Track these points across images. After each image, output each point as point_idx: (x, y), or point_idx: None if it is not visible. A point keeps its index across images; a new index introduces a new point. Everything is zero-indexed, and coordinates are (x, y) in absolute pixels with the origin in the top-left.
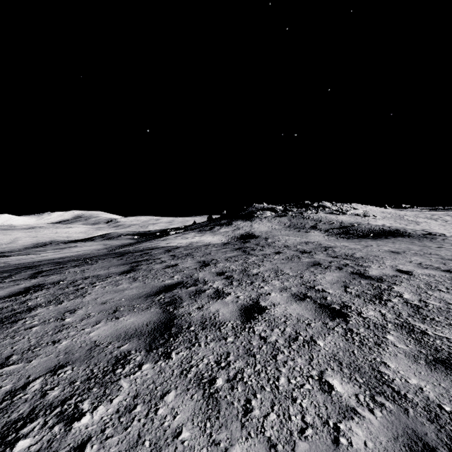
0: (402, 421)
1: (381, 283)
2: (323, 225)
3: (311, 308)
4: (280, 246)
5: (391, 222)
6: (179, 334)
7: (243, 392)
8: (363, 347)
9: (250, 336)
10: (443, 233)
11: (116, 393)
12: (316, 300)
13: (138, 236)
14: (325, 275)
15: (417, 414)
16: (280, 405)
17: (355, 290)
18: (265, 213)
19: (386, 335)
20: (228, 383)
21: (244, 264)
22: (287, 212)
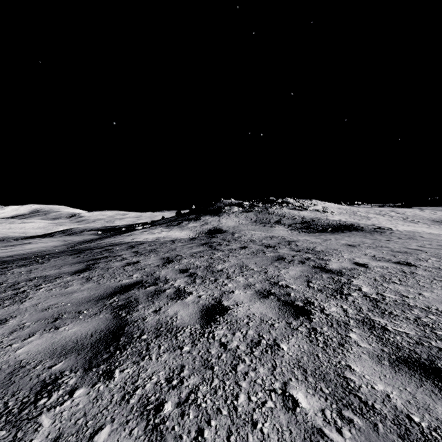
0: (373, 441)
1: (340, 277)
2: (286, 220)
3: (274, 306)
4: (246, 241)
5: (346, 218)
6: (127, 345)
7: (195, 419)
8: (327, 349)
9: (209, 343)
10: (390, 227)
11: (31, 436)
12: (279, 297)
13: (103, 231)
14: (288, 269)
15: (387, 430)
16: (238, 433)
17: (317, 285)
18: (232, 208)
19: (349, 334)
20: (178, 407)
21: (209, 260)
22: (254, 207)
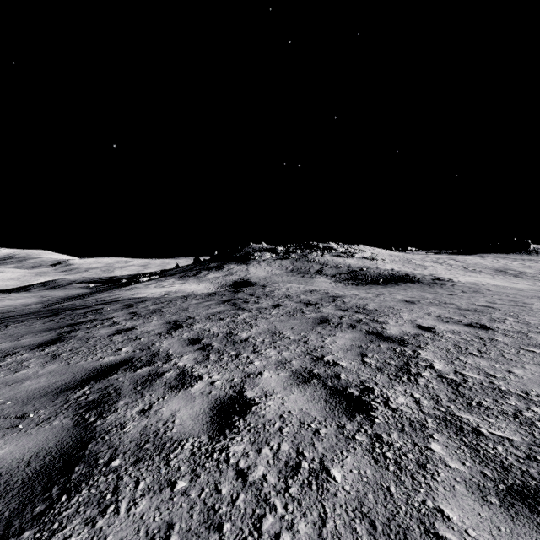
0: None
1: (404, 347)
2: (329, 270)
3: (319, 397)
4: (280, 297)
5: (400, 266)
6: (84, 482)
7: None
8: (402, 476)
9: (219, 471)
10: (450, 278)
11: None
12: (325, 381)
13: (97, 283)
14: (335, 337)
15: None
16: None
17: (375, 360)
18: (264, 255)
19: (430, 444)
20: None
21: (231, 324)
22: (290, 254)
